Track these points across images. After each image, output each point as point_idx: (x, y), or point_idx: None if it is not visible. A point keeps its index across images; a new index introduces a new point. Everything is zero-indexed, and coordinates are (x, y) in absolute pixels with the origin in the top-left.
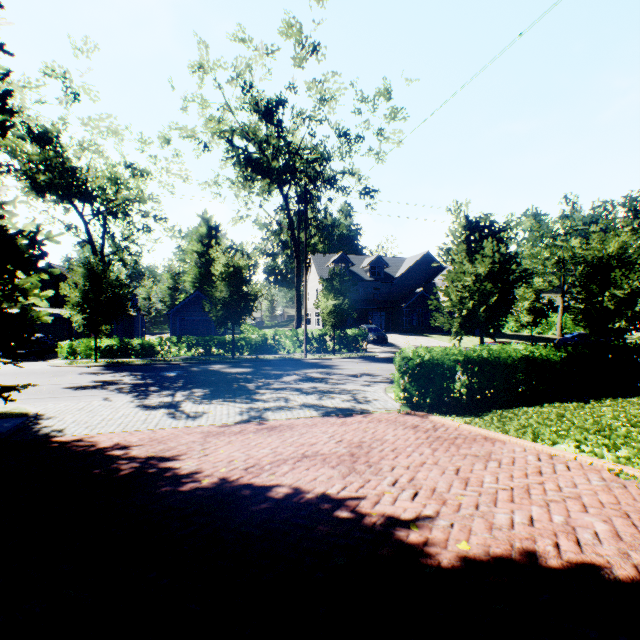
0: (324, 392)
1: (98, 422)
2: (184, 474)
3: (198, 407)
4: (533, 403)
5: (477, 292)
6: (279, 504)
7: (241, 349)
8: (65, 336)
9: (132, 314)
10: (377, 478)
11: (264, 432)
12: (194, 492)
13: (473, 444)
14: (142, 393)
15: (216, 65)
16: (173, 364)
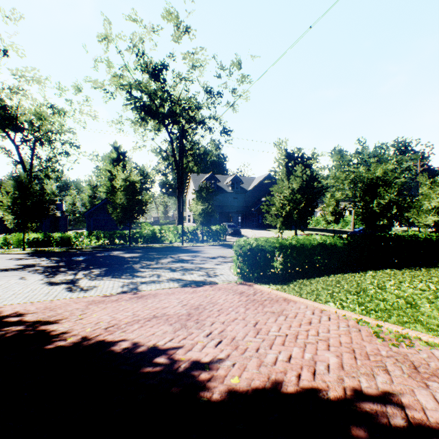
0: (188, 270)
1: (9, 296)
2: (57, 334)
3: (91, 282)
4: (324, 274)
5: (292, 200)
6: (117, 355)
7: (137, 240)
8: (3, 231)
9: (57, 215)
10: (198, 331)
11: (134, 300)
12: (57, 348)
13: (275, 304)
14: (52, 273)
15: (118, 37)
16: (84, 251)
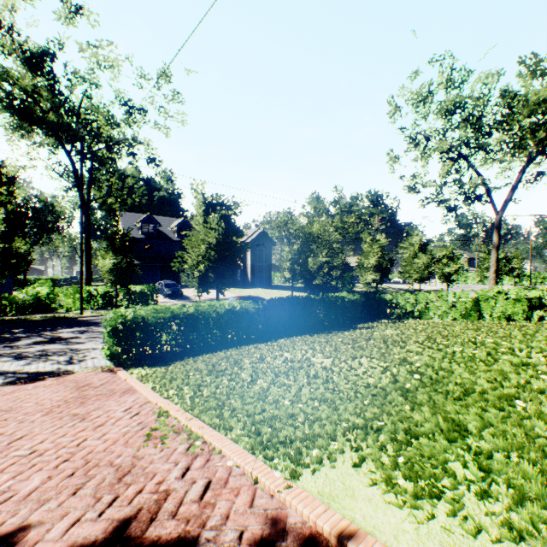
0: (46, 355)
1: None
2: None
3: None
4: (226, 347)
5: (206, 257)
6: None
7: (3, 310)
8: None
9: None
10: None
11: None
12: None
13: (101, 400)
14: None
15: None
16: None
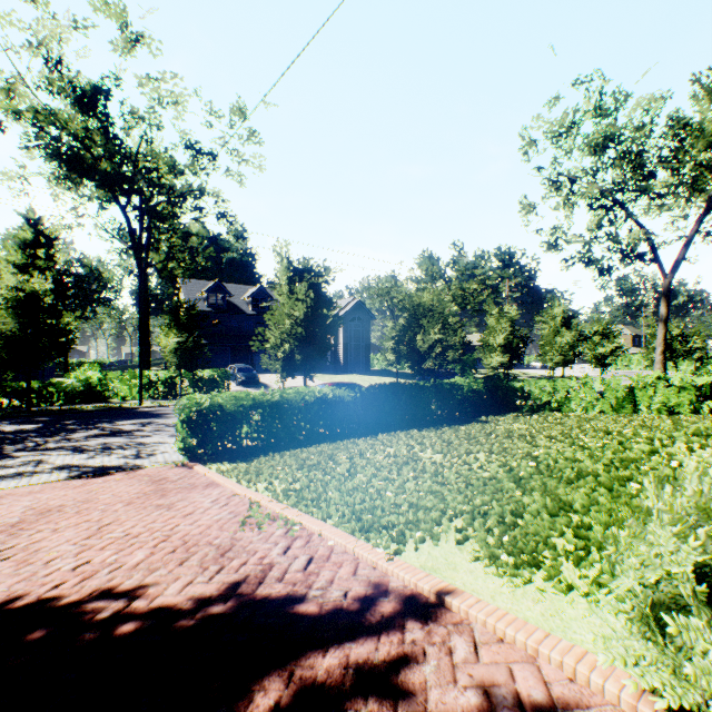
0: (110, 448)
1: None
2: None
3: None
4: (317, 442)
5: (292, 335)
6: None
7: (50, 398)
8: None
9: None
10: None
11: None
12: None
13: (183, 492)
14: None
15: (4, 19)
16: None
